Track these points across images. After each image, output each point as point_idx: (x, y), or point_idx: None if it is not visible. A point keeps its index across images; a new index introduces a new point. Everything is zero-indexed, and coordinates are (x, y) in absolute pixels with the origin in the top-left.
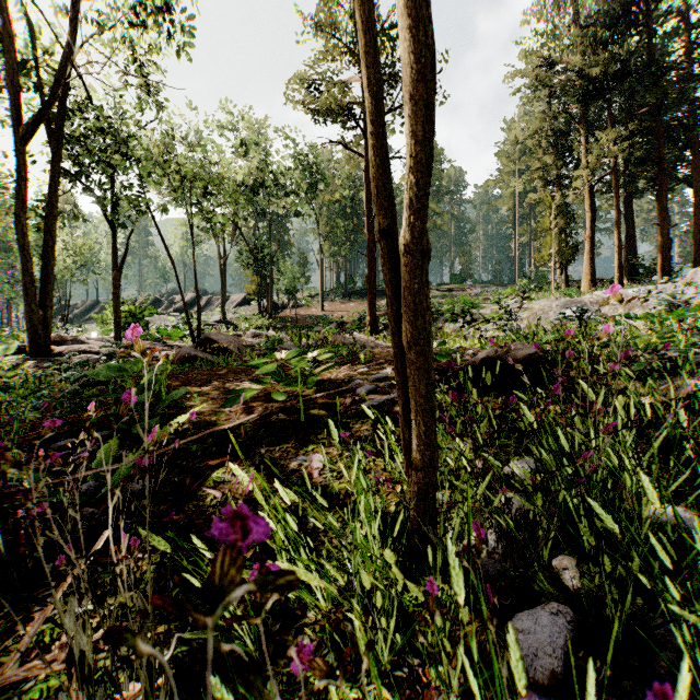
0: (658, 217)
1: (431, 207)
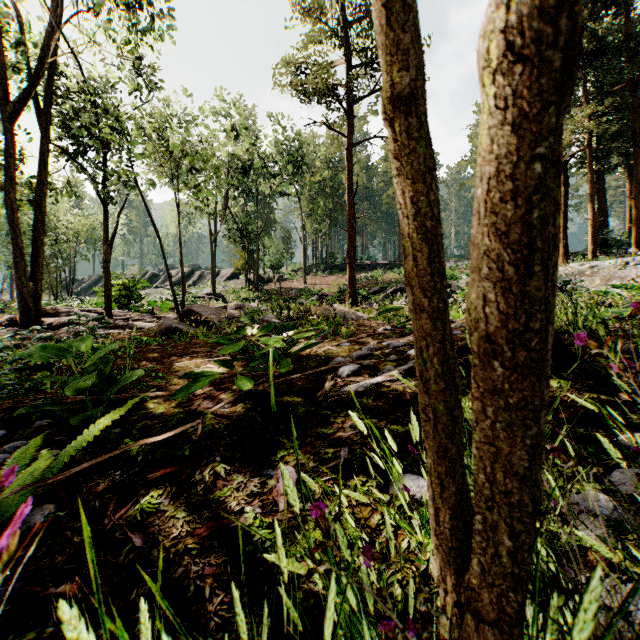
0: (632, 190)
1: None
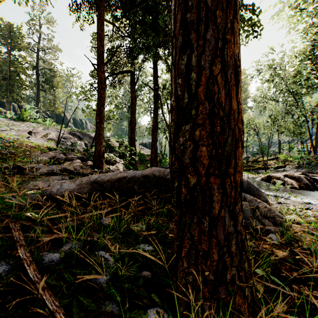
0: None
1: None
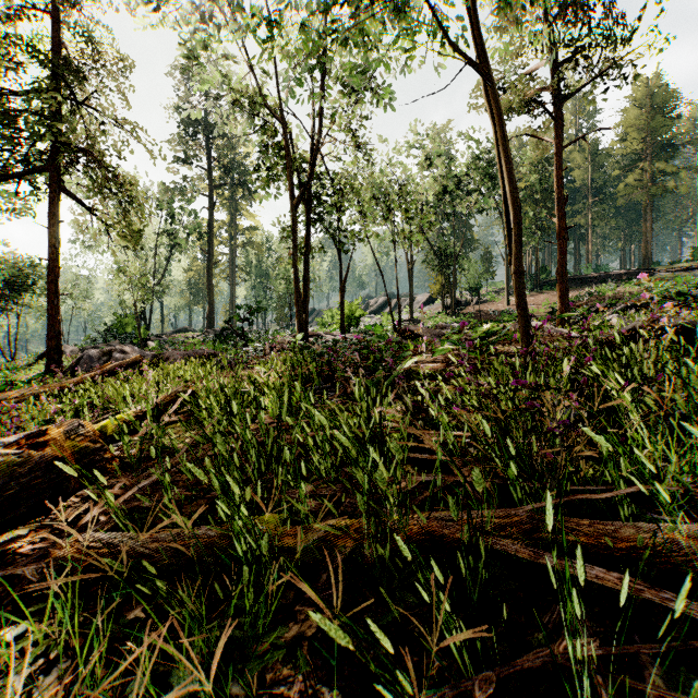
0: None
1: (657, 167)
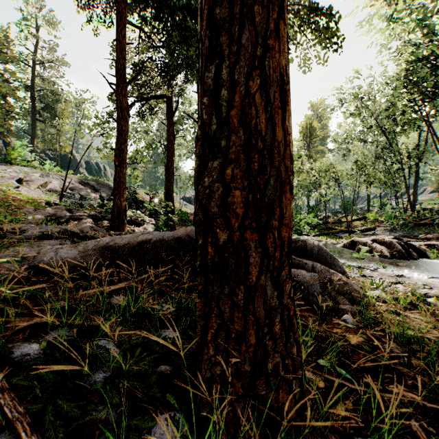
0: None
1: None
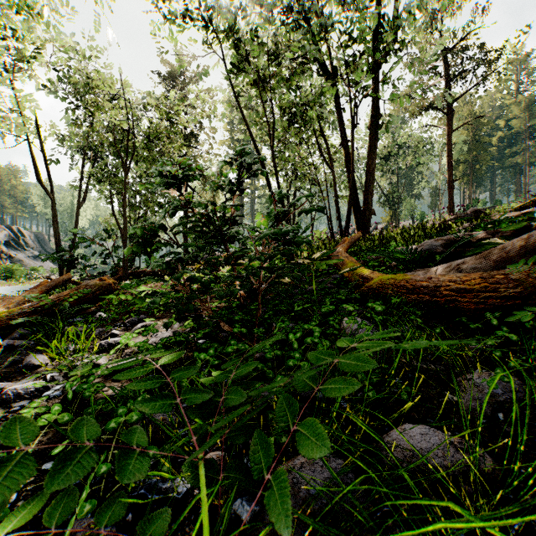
0: None
1: None
